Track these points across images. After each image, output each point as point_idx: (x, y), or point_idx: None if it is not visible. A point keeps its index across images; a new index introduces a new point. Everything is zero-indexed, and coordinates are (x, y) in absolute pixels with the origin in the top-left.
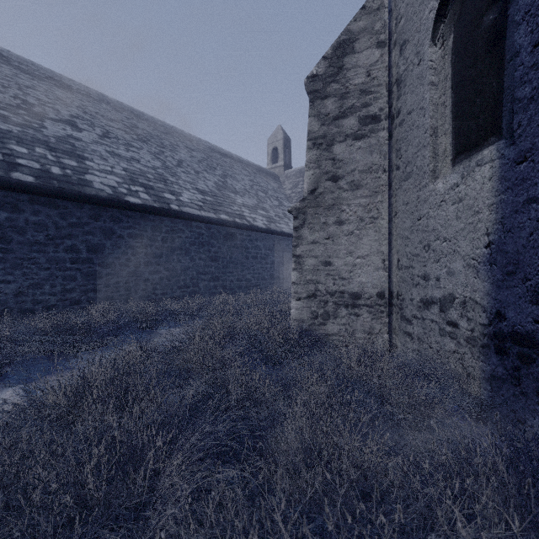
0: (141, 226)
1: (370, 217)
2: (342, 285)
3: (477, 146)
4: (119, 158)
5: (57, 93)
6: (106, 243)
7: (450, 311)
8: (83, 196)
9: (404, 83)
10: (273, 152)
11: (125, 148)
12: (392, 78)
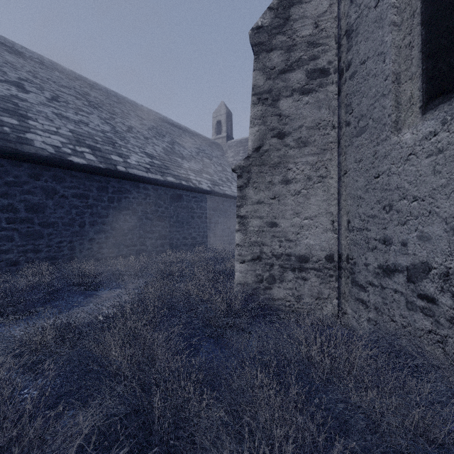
0: (86, 187)
1: (319, 176)
2: (288, 247)
3: None
4: (66, 120)
5: (7, 57)
6: (48, 203)
7: (423, 282)
8: (21, 154)
9: (356, 32)
10: (217, 125)
11: (74, 112)
12: (341, 31)
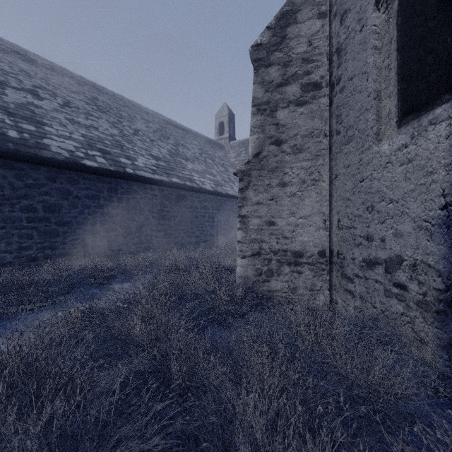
0: (97, 188)
1: (312, 179)
2: (285, 243)
3: (427, 106)
4: (78, 125)
5: (22, 65)
6: (63, 203)
7: (397, 272)
8: (40, 159)
9: (345, 51)
10: (219, 126)
11: (84, 117)
12: (332, 48)
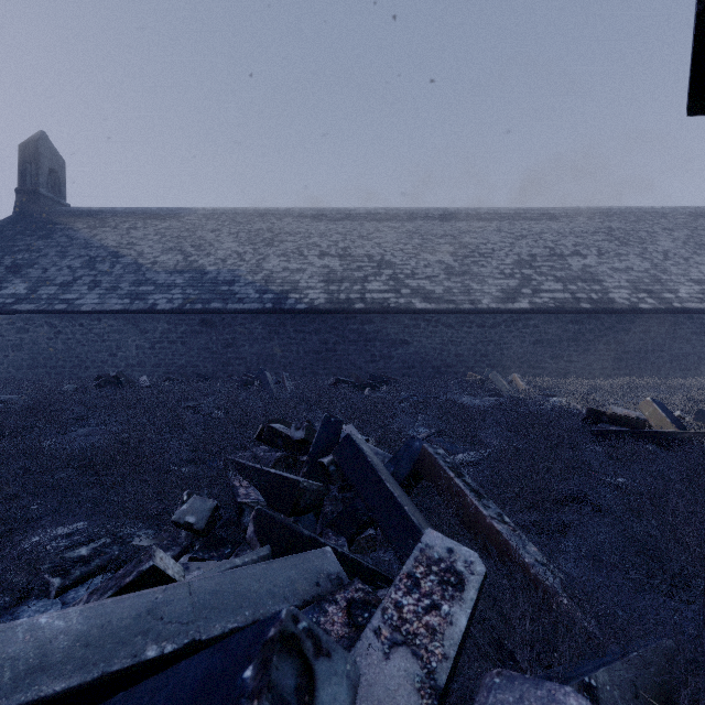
0: (648, 324)
1: None
2: None
3: None
4: (618, 272)
5: (553, 227)
6: (625, 338)
7: None
8: (614, 310)
9: None
10: None
11: (617, 260)
12: None
